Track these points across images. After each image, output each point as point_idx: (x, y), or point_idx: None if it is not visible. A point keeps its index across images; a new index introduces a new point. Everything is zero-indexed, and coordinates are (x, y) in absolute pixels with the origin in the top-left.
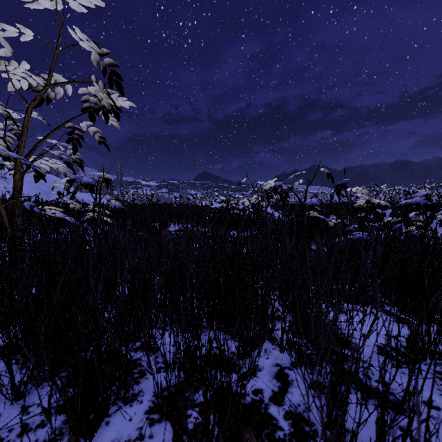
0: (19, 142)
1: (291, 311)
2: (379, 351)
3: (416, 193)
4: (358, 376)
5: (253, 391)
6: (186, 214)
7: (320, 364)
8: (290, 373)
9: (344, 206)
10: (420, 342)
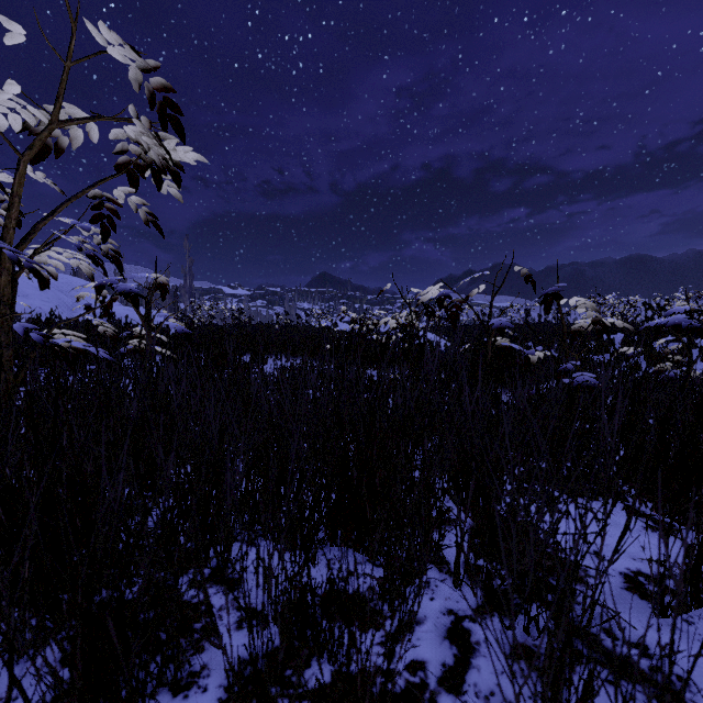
0: (6, 221)
1: (471, 509)
2: (627, 585)
3: (664, 307)
4: (595, 634)
5: (408, 666)
6: (295, 341)
7: (526, 613)
8: (473, 628)
9: (547, 329)
10: (702, 571)
